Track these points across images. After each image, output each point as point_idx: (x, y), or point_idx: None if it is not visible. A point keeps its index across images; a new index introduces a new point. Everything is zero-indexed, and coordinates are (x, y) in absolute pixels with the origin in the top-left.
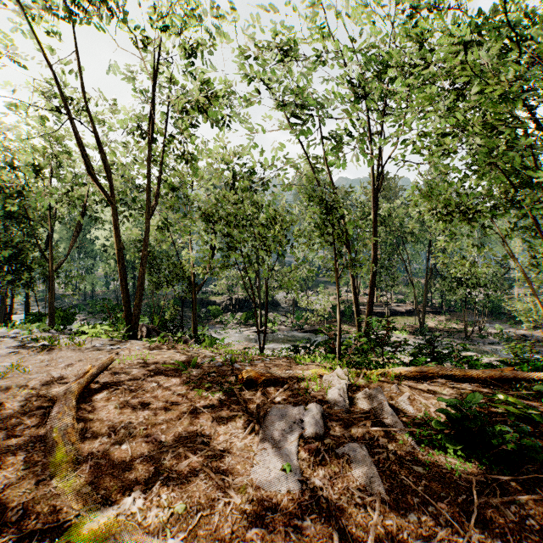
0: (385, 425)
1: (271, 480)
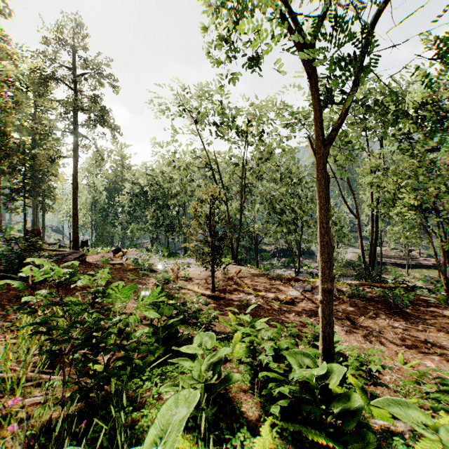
0: None
1: (293, 294)
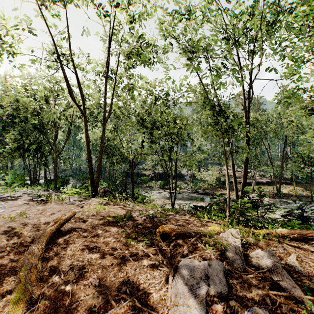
0: (282, 288)
1: None
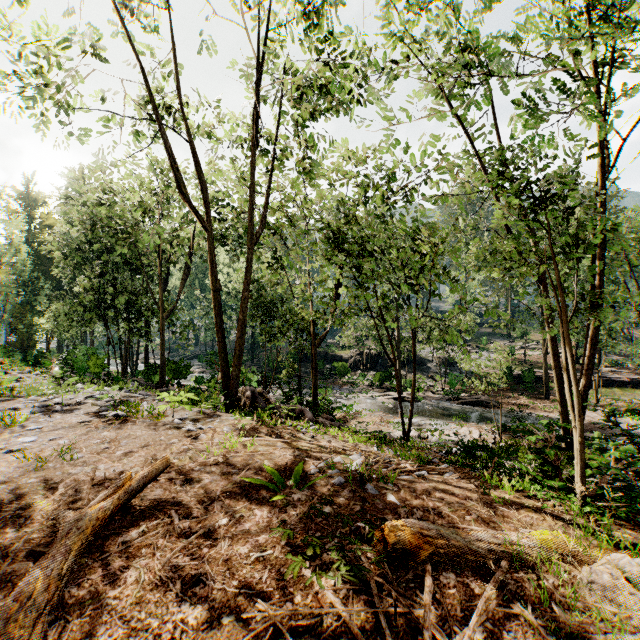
0: None
1: None
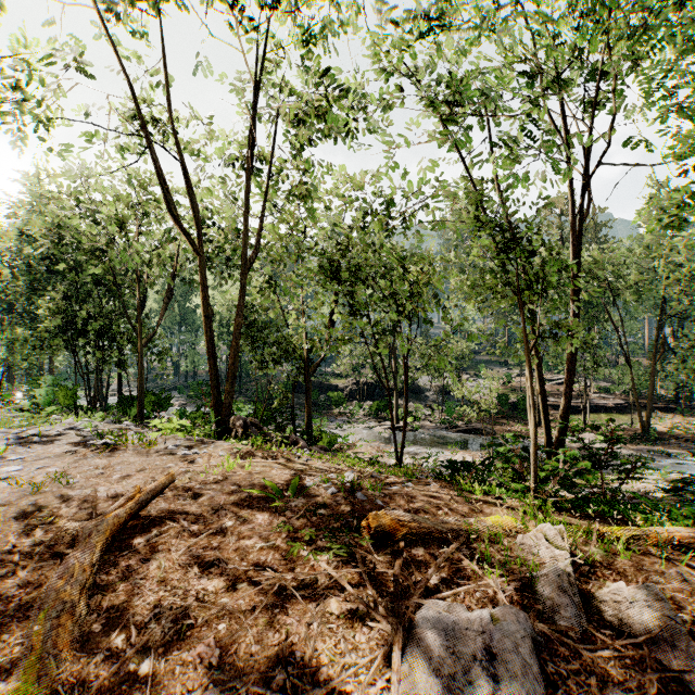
0: (691, 692)
1: None
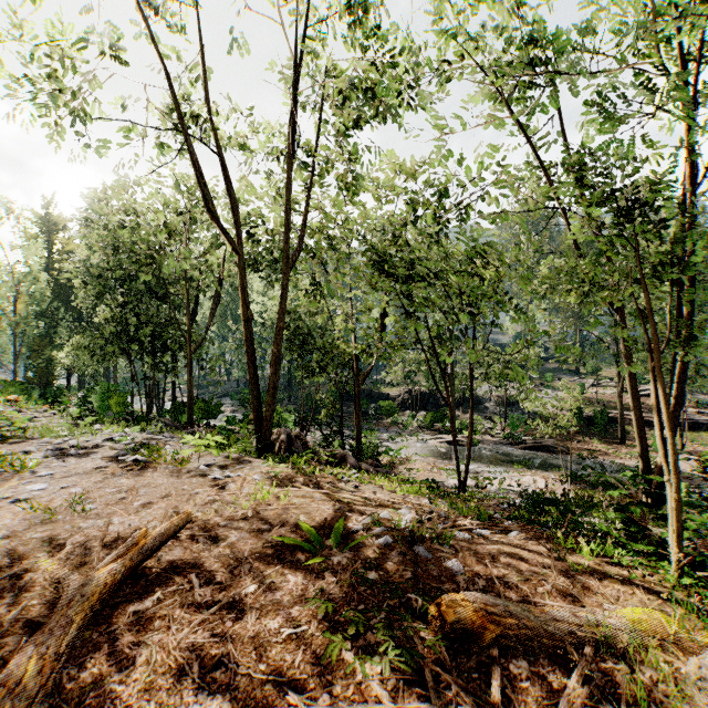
0: None
1: None
